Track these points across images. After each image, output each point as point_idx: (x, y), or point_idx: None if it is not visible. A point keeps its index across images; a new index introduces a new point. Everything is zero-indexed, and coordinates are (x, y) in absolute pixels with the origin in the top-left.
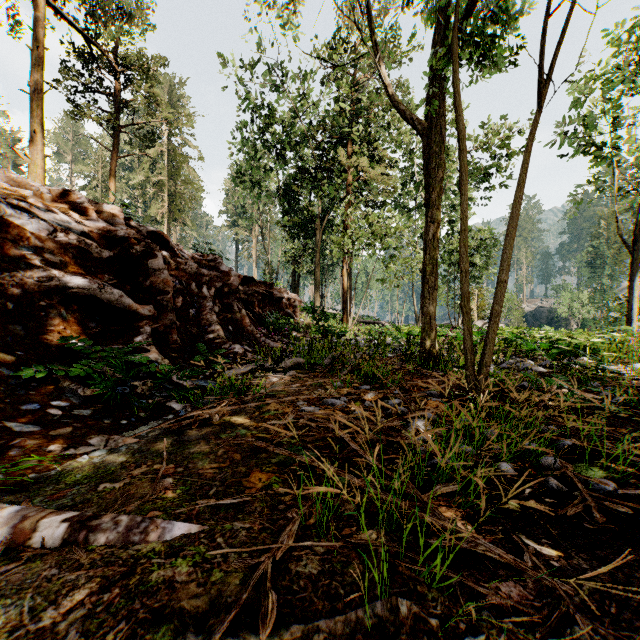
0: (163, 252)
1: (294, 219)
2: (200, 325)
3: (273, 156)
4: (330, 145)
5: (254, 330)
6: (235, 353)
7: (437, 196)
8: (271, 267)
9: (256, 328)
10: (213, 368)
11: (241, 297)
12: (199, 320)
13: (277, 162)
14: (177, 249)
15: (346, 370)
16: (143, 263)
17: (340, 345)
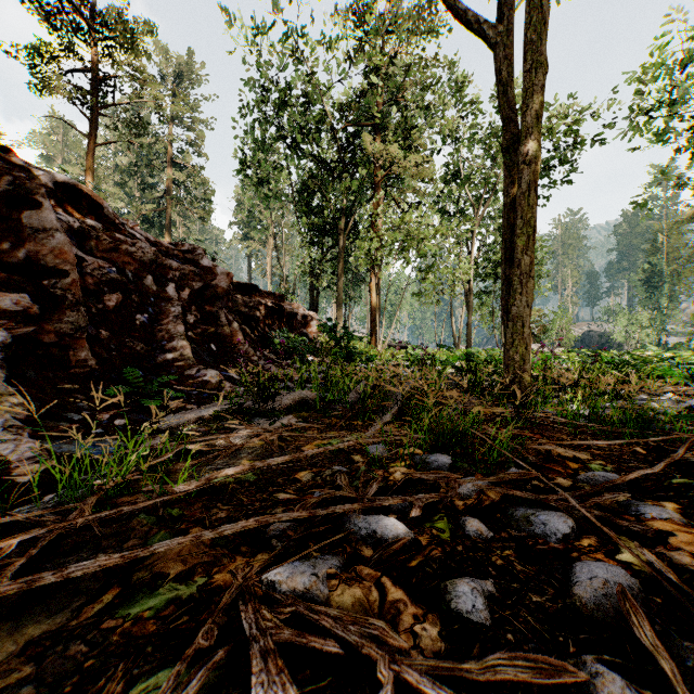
0: (88, 220)
1: (312, 222)
2: (154, 339)
3: (287, 146)
4: (355, 133)
5: (249, 350)
6: (204, 383)
7: (539, 117)
8: (287, 284)
9: (256, 349)
10: (145, 410)
11: (240, 310)
12: (153, 332)
13: (292, 154)
14: (121, 223)
15: (388, 414)
16: (12, 216)
17: (373, 370)
